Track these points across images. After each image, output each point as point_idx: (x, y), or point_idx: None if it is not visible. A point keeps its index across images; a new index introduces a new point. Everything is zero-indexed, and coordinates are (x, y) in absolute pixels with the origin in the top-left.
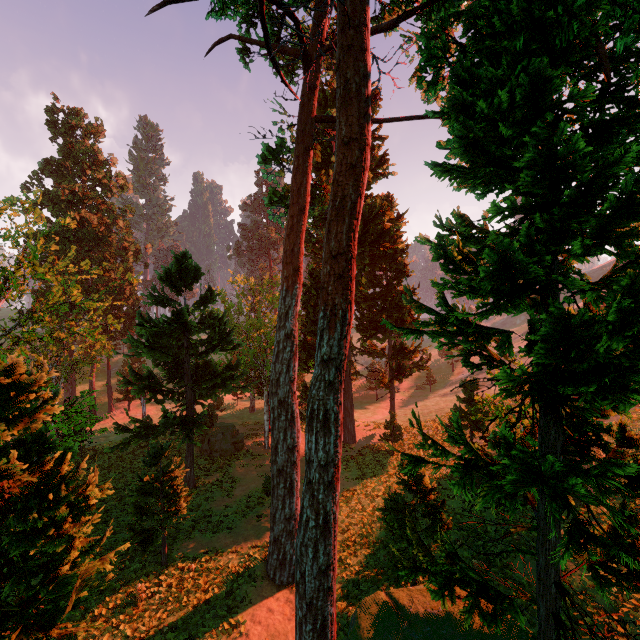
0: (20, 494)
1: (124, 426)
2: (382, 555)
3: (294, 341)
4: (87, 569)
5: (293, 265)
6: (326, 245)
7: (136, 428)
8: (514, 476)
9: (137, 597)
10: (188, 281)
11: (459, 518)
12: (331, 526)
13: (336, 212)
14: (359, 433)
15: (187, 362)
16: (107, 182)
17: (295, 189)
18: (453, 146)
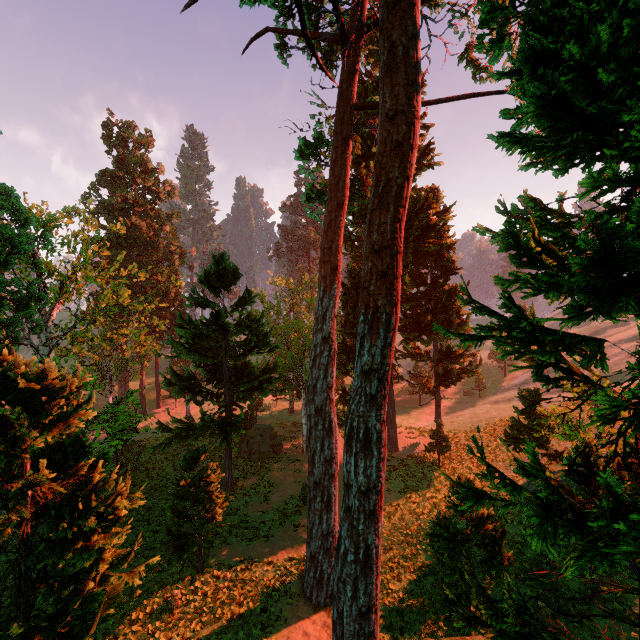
0: (54, 500)
1: (166, 426)
2: (429, 582)
3: (332, 345)
4: (113, 586)
5: (331, 264)
6: (367, 238)
7: (176, 429)
8: (632, 546)
9: (173, 603)
10: (226, 282)
11: (519, 548)
12: (373, 562)
13: (379, 199)
14: (401, 441)
15: (225, 364)
16: (155, 189)
17: (333, 183)
18: (521, 115)
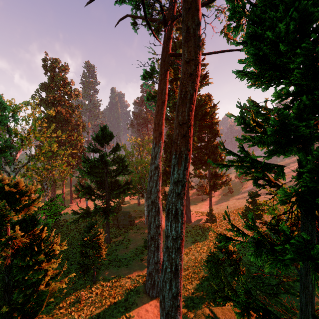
0: (22, 247)
1: (76, 211)
2: (206, 284)
3: (159, 170)
4: (53, 287)
5: (159, 131)
6: (176, 119)
7: (82, 213)
8: (292, 255)
9: (81, 298)
10: (107, 140)
11: (248, 267)
12: (179, 272)
13: (182, 100)
14: (193, 218)
15: (106, 180)
16: (70, 93)
17: (160, 91)
18: (248, 62)
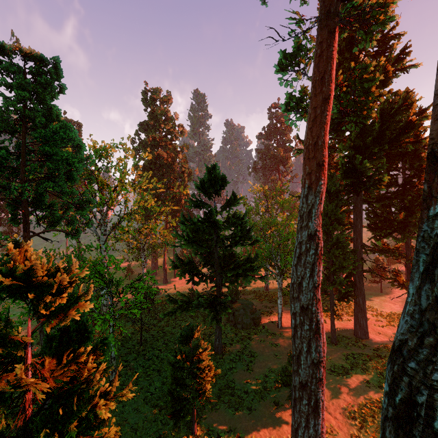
0: (53, 387)
1: (173, 298)
2: None
3: (318, 243)
4: None
5: (316, 160)
6: None
7: (180, 302)
8: None
9: None
10: (217, 188)
11: None
12: None
13: None
14: (370, 327)
15: (216, 253)
16: (173, 130)
17: (317, 79)
18: None
